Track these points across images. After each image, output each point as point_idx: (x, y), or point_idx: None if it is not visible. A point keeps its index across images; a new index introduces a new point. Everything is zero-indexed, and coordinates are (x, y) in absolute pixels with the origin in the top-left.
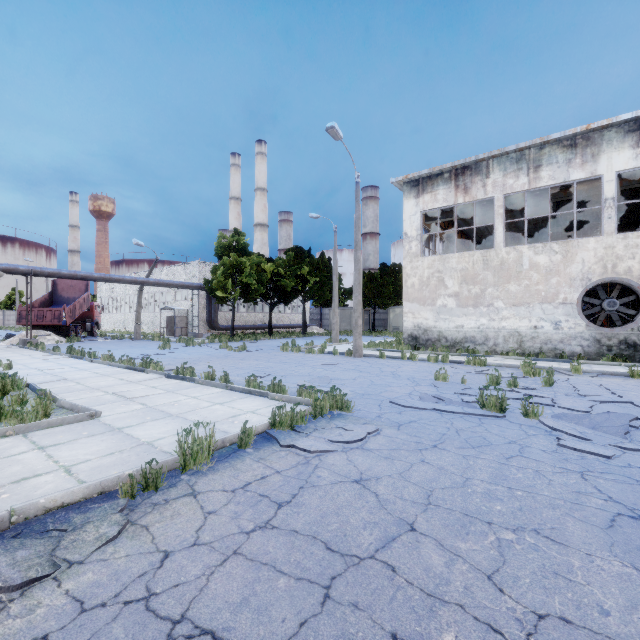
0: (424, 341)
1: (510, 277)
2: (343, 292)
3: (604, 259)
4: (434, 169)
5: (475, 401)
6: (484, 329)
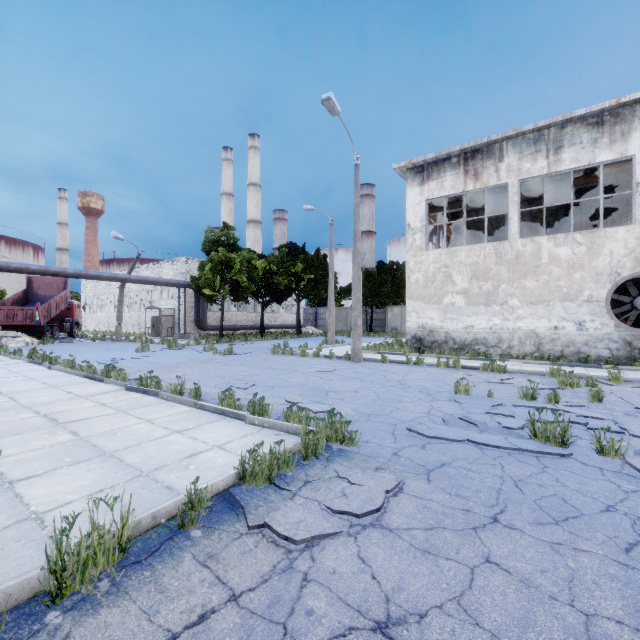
0: (429, 343)
1: (527, 272)
2: (339, 291)
3: (636, 251)
4: (441, 153)
5: (519, 427)
6: (497, 330)
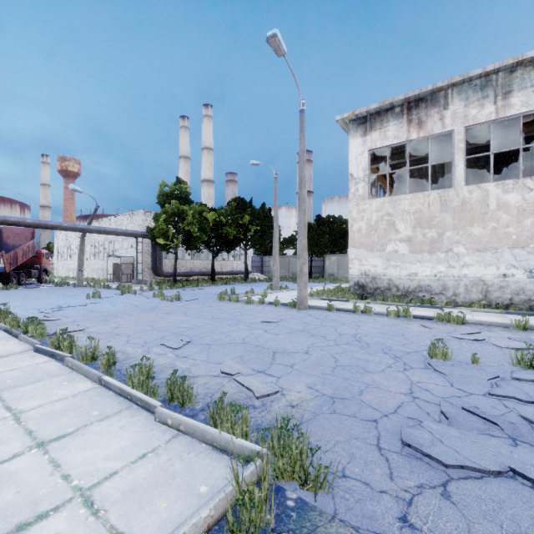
0: (372, 290)
1: (473, 219)
2: (282, 242)
3: None
4: (384, 102)
5: None
6: (442, 277)
